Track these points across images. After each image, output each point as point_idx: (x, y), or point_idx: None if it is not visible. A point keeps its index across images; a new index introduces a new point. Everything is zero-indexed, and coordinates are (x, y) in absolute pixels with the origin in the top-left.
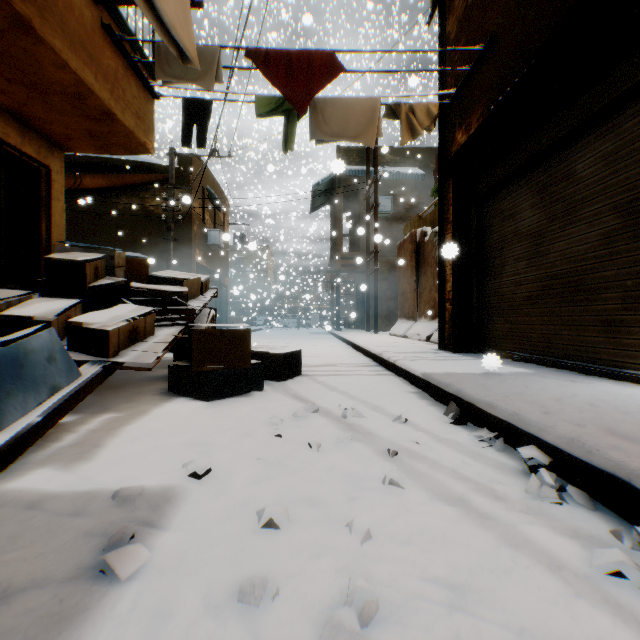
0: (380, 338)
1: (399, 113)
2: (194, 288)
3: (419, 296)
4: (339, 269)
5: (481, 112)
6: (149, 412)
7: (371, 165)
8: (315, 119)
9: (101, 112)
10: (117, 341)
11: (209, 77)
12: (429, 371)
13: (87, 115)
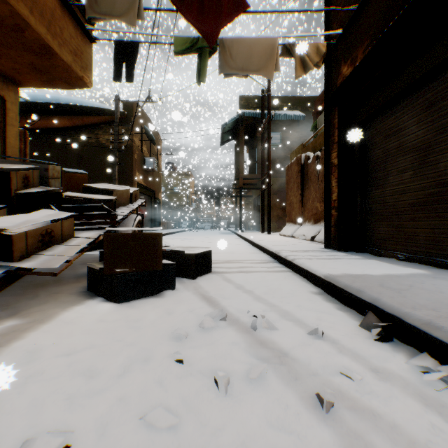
0: (273, 238)
1: (293, 51)
2: (124, 198)
3: (303, 205)
4: (241, 186)
5: (367, 44)
6: (53, 318)
7: (265, 109)
8: (223, 56)
9: (40, 46)
10: (24, 245)
11: (132, 14)
12: (330, 272)
13: (28, 48)
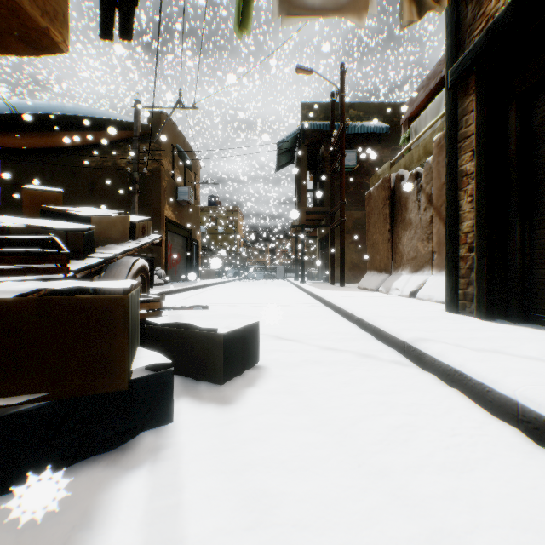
0: (351, 292)
1: None
2: (117, 230)
3: (394, 246)
4: (303, 223)
5: None
6: None
7: (335, 121)
8: None
9: None
10: None
11: None
12: None
13: None
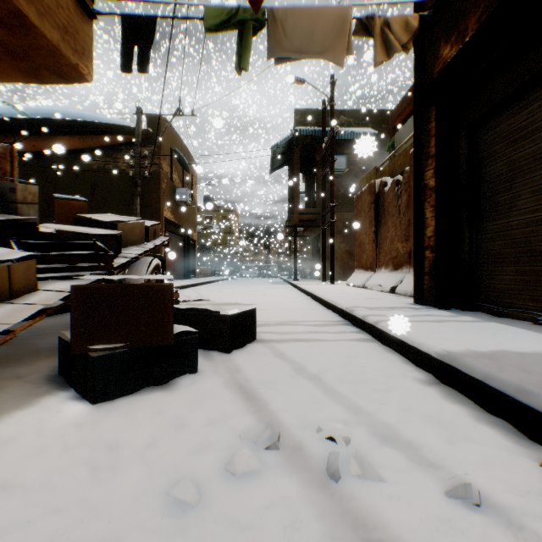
0: (339, 289)
1: (372, 27)
2: (135, 234)
3: (378, 247)
4: (296, 223)
5: (484, 7)
6: None
7: (326, 126)
8: (274, 33)
9: (9, 12)
10: None
11: None
12: (446, 347)
13: None
